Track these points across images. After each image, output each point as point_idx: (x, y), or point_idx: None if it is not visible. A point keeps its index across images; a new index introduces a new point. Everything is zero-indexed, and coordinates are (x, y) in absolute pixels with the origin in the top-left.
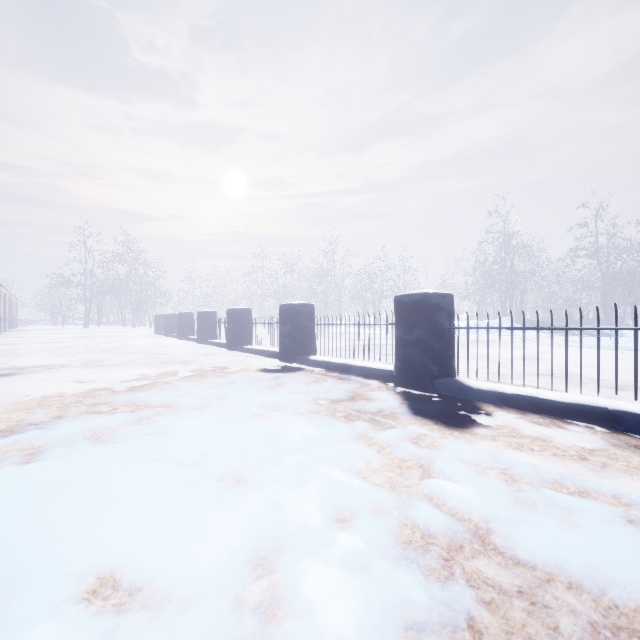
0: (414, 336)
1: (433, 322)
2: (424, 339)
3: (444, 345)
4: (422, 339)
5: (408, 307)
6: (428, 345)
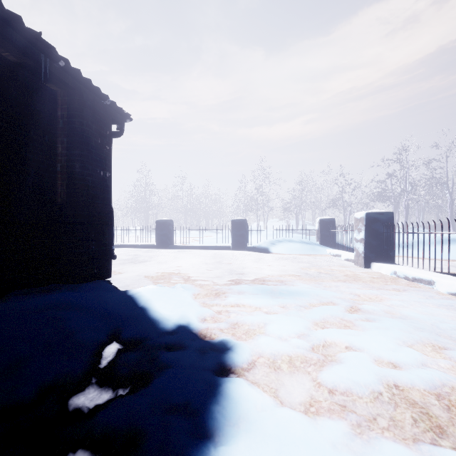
0: None
1: None
2: None
3: None
4: None
5: None
6: None
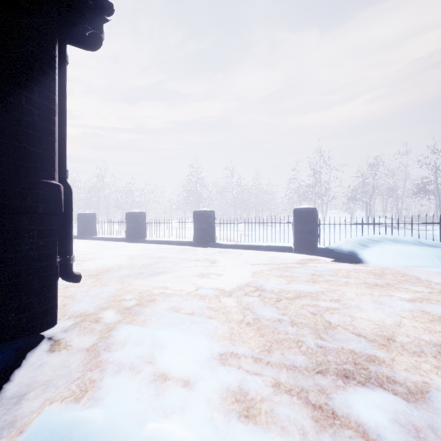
0: (81, 225)
1: (86, 221)
2: (83, 225)
3: (91, 227)
4: (83, 225)
5: (80, 217)
6: (84, 227)
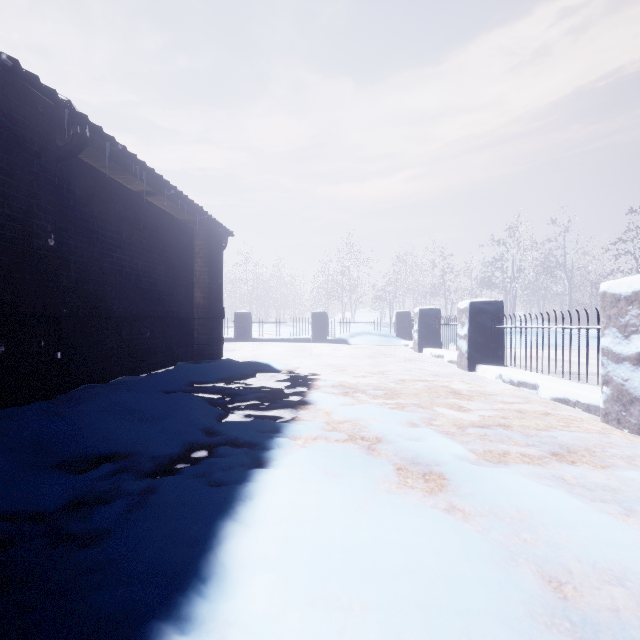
0: None
1: None
2: None
3: None
4: None
5: None
6: None
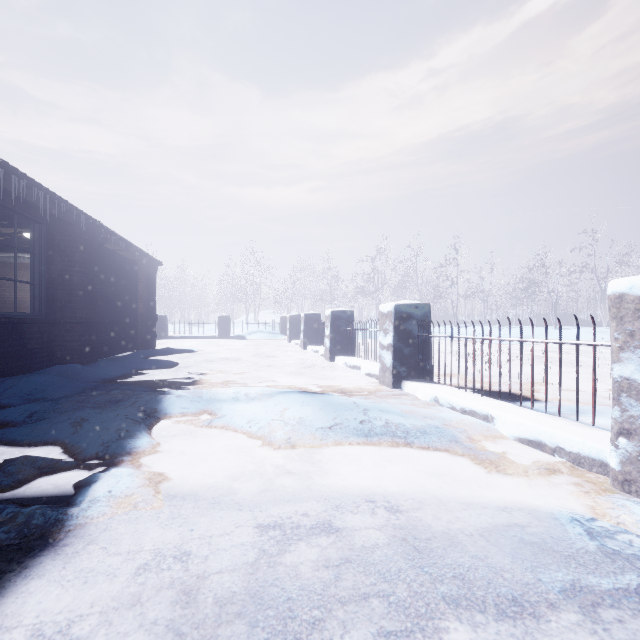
0: None
1: None
2: None
3: None
4: None
5: None
6: None
